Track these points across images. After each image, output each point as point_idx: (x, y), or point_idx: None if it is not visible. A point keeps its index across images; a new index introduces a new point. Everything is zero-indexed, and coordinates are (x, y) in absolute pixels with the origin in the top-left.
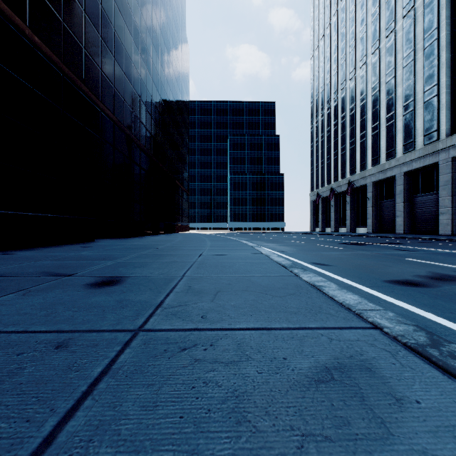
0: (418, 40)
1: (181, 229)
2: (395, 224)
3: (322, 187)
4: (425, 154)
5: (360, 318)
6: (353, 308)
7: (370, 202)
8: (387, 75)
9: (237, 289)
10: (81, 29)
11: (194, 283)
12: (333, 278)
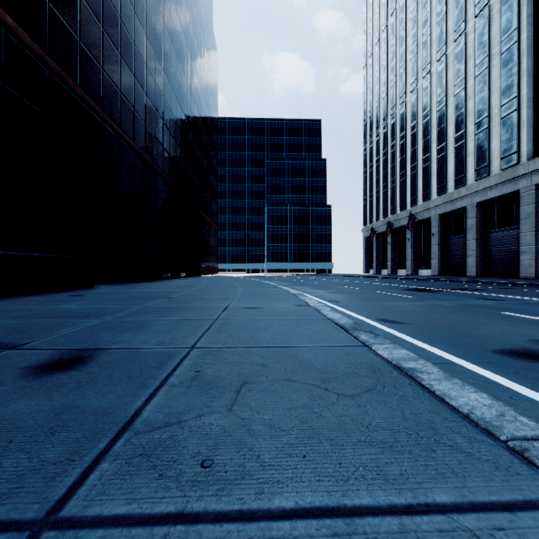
0: (494, 44)
1: (208, 271)
2: (465, 265)
3: (377, 221)
4: (502, 181)
5: (528, 466)
6: (499, 431)
7: (435, 239)
8: (456, 86)
9: (276, 378)
10: (75, 14)
11: (206, 364)
12: (417, 347)
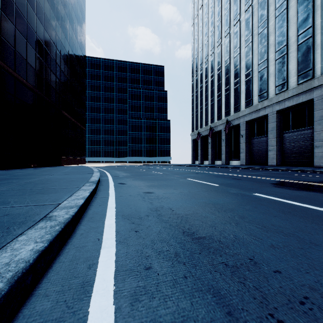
0: None
1: (72, 162)
2: (265, 157)
3: (201, 128)
4: (298, 93)
5: None
6: None
7: (243, 139)
8: (260, 26)
9: None
10: None
11: None
12: None
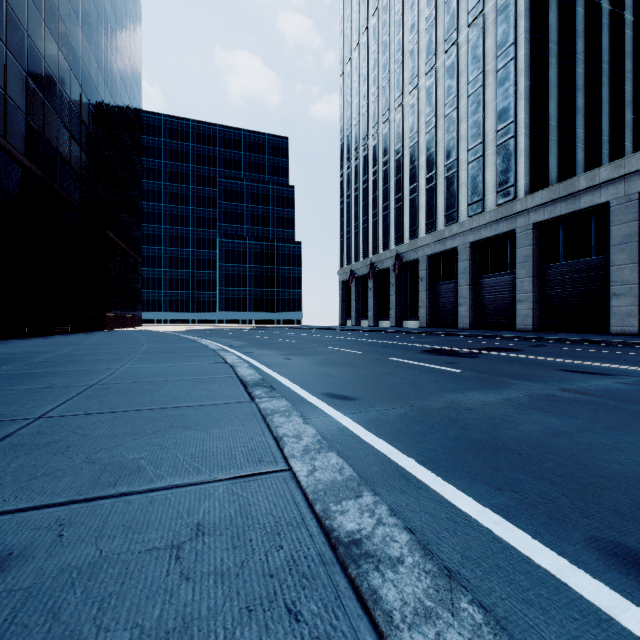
0: (489, 60)
1: (121, 323)
2: (456, 315)
3: (356, 262)
4: (497, 219)
5: None
6: None
7: (423, 284)
8: (447, 105)
9: None
10: None
11: None
12: None
